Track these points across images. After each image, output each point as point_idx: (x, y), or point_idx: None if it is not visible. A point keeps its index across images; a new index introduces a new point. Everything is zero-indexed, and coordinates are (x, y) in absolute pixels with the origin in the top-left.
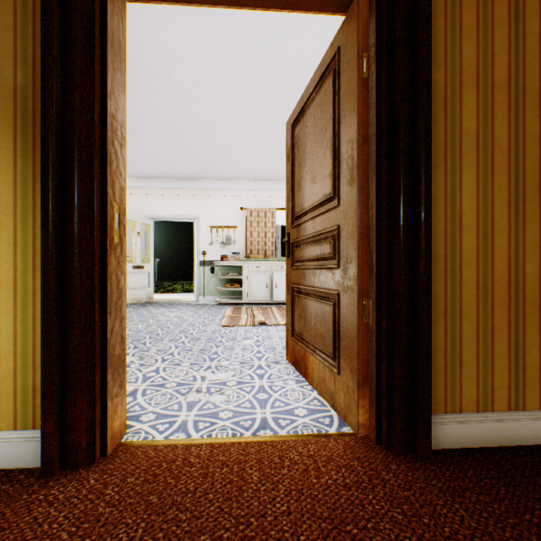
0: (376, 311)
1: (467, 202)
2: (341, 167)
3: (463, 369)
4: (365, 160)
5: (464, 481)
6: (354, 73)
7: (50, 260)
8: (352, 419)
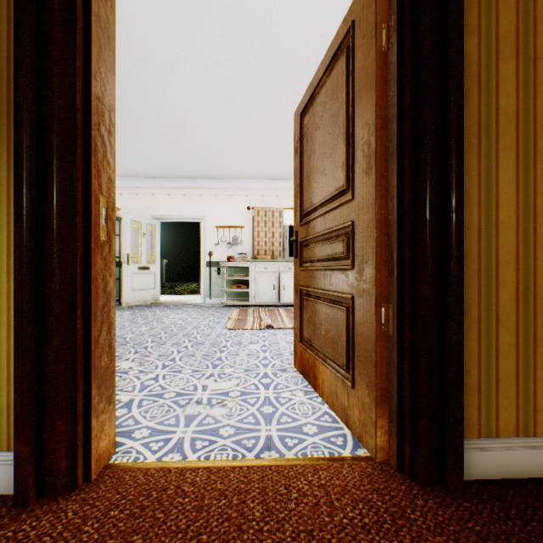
0: (397, 319)
1: (504, 192)
2: (356, 156)
3: (500, 387)
4: (384, 145)
5: (507, 524)
6: (371, 47)
7: (24, 260)
8: (369, 441)
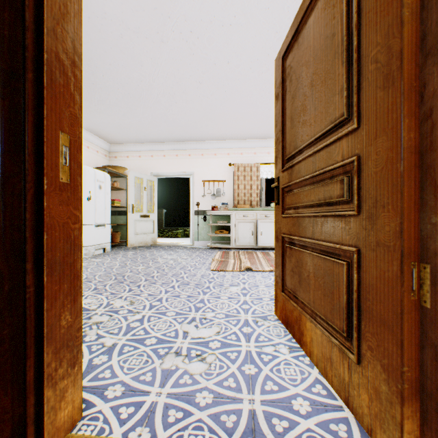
0: None
1: None
2: (364, 72)
3: None
4: (414, 44)
5: None
6: None
7: None
8: None
